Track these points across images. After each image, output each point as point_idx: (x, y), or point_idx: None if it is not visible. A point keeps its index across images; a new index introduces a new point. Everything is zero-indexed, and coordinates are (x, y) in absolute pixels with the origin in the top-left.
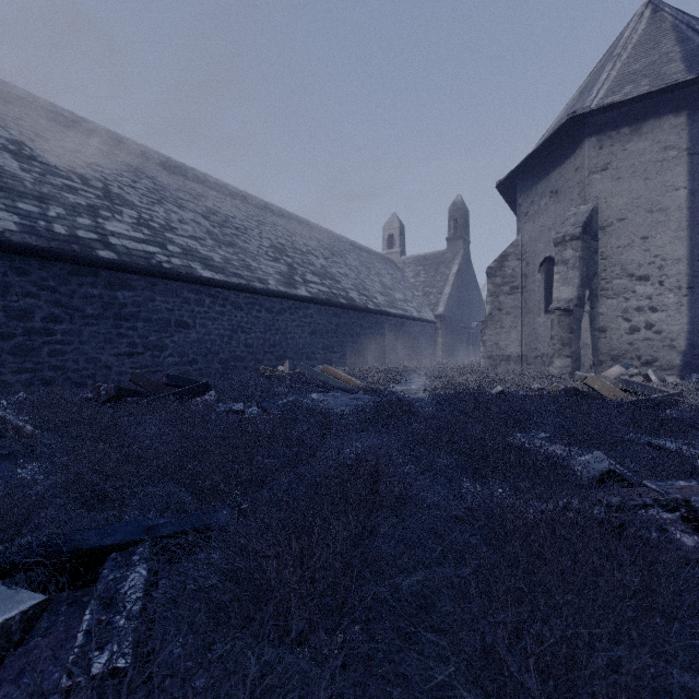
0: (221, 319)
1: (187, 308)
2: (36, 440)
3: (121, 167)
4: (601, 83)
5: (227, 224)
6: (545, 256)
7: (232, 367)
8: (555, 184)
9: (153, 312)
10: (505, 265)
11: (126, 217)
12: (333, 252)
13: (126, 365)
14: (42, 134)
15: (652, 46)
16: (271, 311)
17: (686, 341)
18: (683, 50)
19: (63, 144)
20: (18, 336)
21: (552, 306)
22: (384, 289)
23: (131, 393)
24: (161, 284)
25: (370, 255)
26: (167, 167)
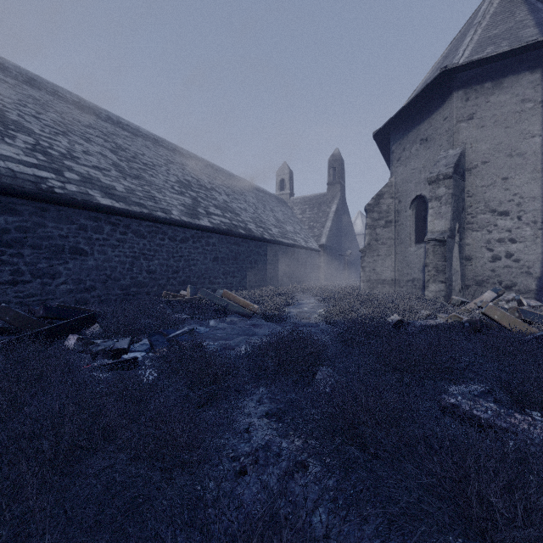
0: (122, 246)
1: (83, 235)
2: None
3: (27, 99)
4: (466, 45)
5: (136, 159)
6: (416, 194)
7: (133, 293)
8: (425, 132)
9: (43, 239)
10: (381, 203)
11: (18, 142)
12: (234, 191)
13: (9, 294)
14: None
15: (507, 15)
16: (174, 240)
17: (541, 268)
18: (535, 18)
19: None
20: None
21: (427, 237)
22: (278, 223)
23: None
24: (52, 210)
25: (266, 194)
26: (80, 107)
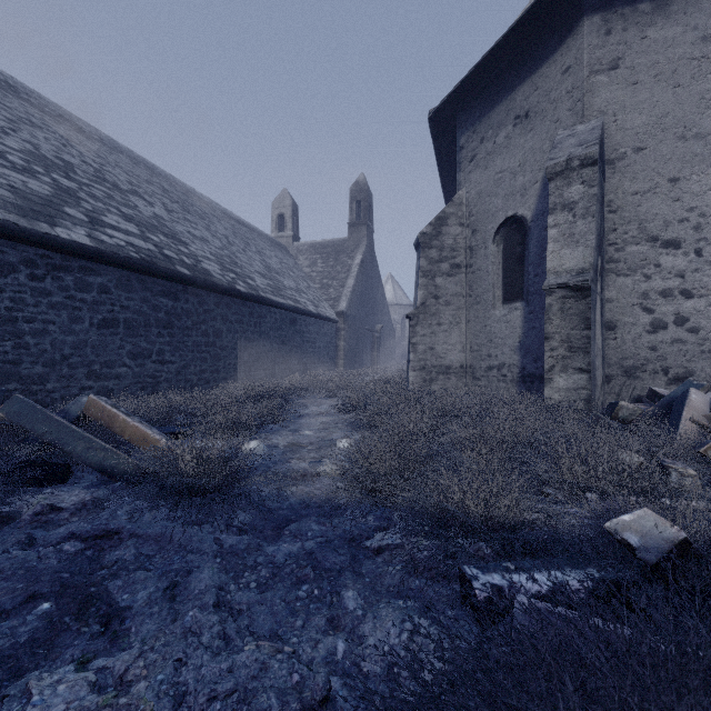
0: None
1: None
2: None
3: None
4: None
5: None
6: (506, 215)
7: None
8: (524, 102)
9: None
10: (443, 232)
11: None
12: (189, 210)
13: None
14: None
15: None
16: None
17: None
18: None
19: None
20: None
21: (548, 281)
22: (268, 272)
23: None
24: None
25: (253, 231)
26: None
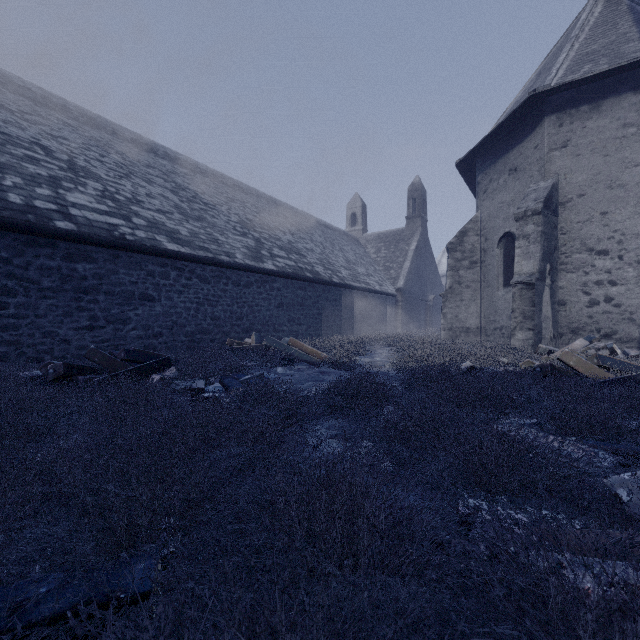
0: (187, 292)
1: (152, 281)
2: None
3: (90, 142)
4: (560, 63)
5: (196, 199)
6: (504, 231)
7: (198, 340)
8: (514, 161)
9: (116, 285)
10: (464, 241)
11: (90, 189)
12: (299, 229)
13: (86, 339)
14: (7, 107)
15: (609, 27)
16: (238, 284)
17: None
18: None
19: (29, 117)
20: None
21: (513, 280)
22: (348, 264)
23: (84, 371)
24: (124, 256)
25: (334, 231)
26: (138, 144)
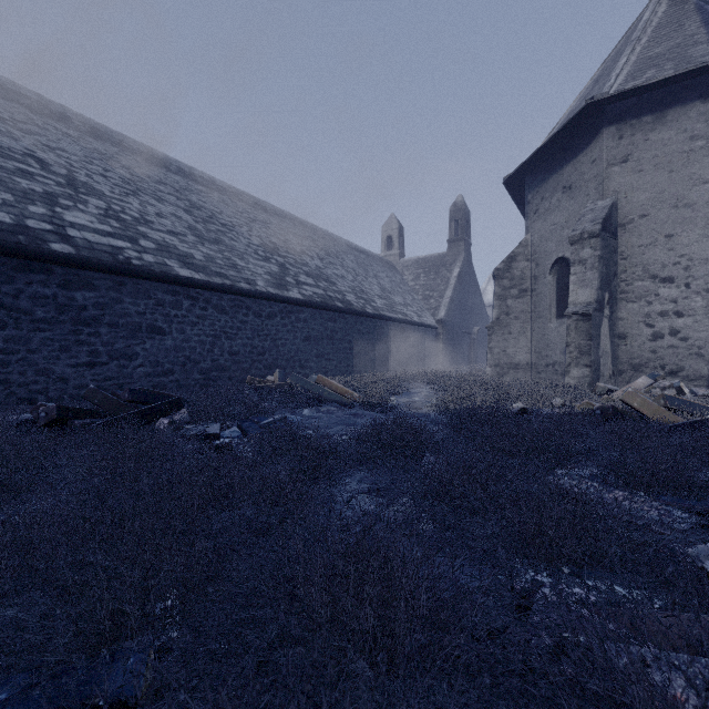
0: (201, 324)
1: (161, 311)
2: None
3: (93, 155)
4: (620, 68)
5: (213, 220)
6: (557, 256)
7: (214, 377)
8: (568, 178)
9: (120, 316)
10: (513, 267)
11: (91, 208)
12: (329, 253)
13: (86, 377)
14: None
15: (675, 28)
16: (259, 315)
17: None
18: None
19: (24, 126)
20: None
21: (568, 310)
22: (383, 293)
23: (82, 414)
24: (129, 283)
25: (368, 256)
26: (148, 158)
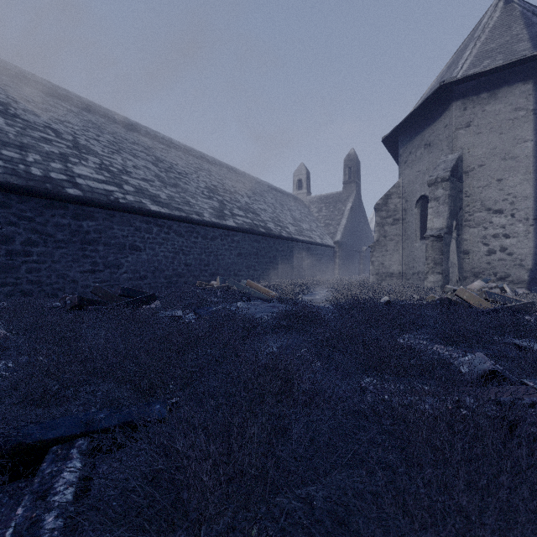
0: (166, 244)
1: (139, 235)
2: (7, 341)
3: (88, 125)
4: (465, 58)
5: (172, 170)
6: (420, 194)
7: (174, 282)
8: (428, 138)
9: (111, 238)
10: (389, 202)
11: (90, 163)
12: (255, 192)
13: (89, 280)
14: (24, 98)
15: (505, 29)
16: (206, 238)
17: (532, 261)
18: (529, 32)
19: (42, 106)
20: (1, 257)
21: (426, 233)
22: (295, 221)
23: (92, 302)
24: (118, 216)
25: (284, 195)
26: (125, 125)
